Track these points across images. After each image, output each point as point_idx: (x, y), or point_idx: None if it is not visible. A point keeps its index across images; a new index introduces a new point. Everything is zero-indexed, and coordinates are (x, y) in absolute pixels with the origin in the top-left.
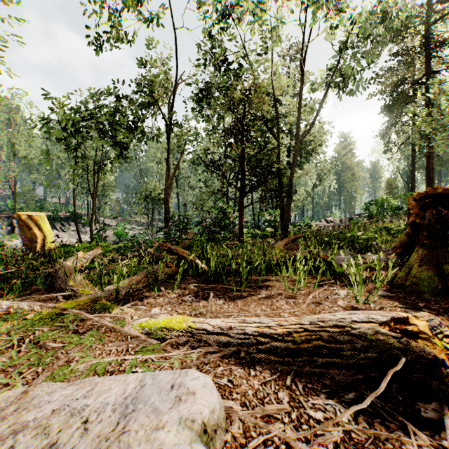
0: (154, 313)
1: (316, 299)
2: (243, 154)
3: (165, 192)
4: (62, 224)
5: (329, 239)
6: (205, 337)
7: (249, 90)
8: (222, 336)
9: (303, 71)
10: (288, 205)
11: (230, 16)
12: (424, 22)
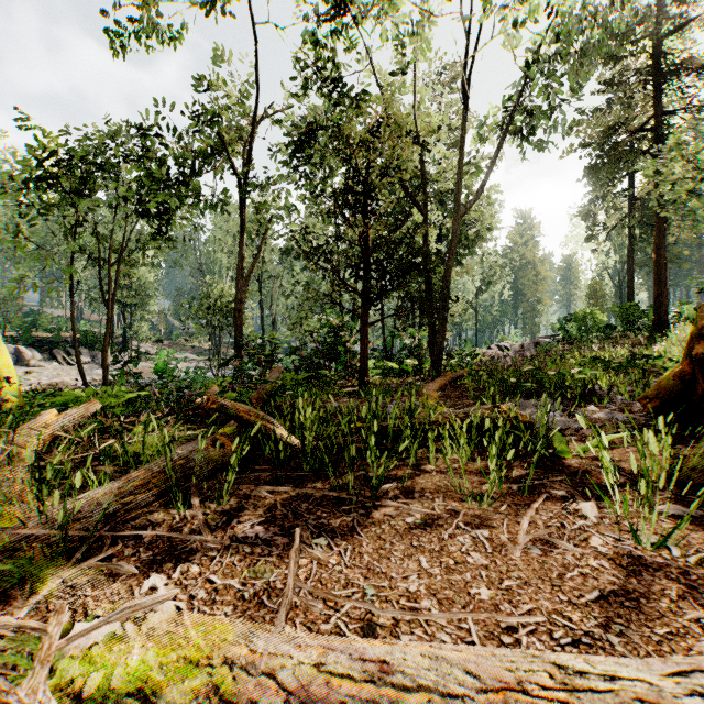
0: (141, 601)
1: (541, 533)
2: (367, 235)
3: (237, 299)
4: (66, 353)
5: (517, 380)
6: None
7: (378, 125)
8: None
9: (467, 99)
10: (442, 321)
11: (346, 6)
12: (653, 31)
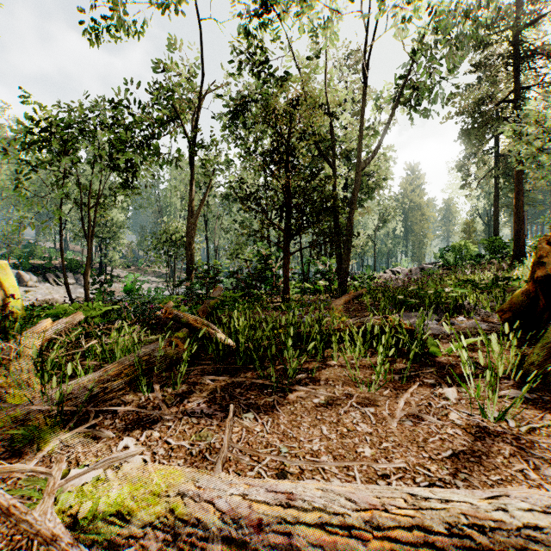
0: (118, 455)
1: (413, 410)
2: (288, 184)
3: (188, 234)
4: (56, 276)
5: (404, 297)
6: (204, 535)
7: (297, 99)
8: (240, 549)
9: (366, 78)
10: (347, 251)
11: (272, 7)
12: (513, 24)
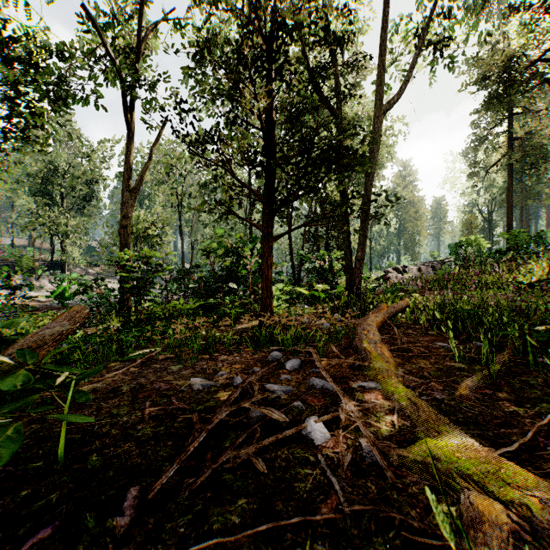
0: None
1: None
2: (271, 118)
3: (122, 214)
4: None
5: None
6: None
7: None
8: None
9: None
10: (362, 238)
11: None
12: None
